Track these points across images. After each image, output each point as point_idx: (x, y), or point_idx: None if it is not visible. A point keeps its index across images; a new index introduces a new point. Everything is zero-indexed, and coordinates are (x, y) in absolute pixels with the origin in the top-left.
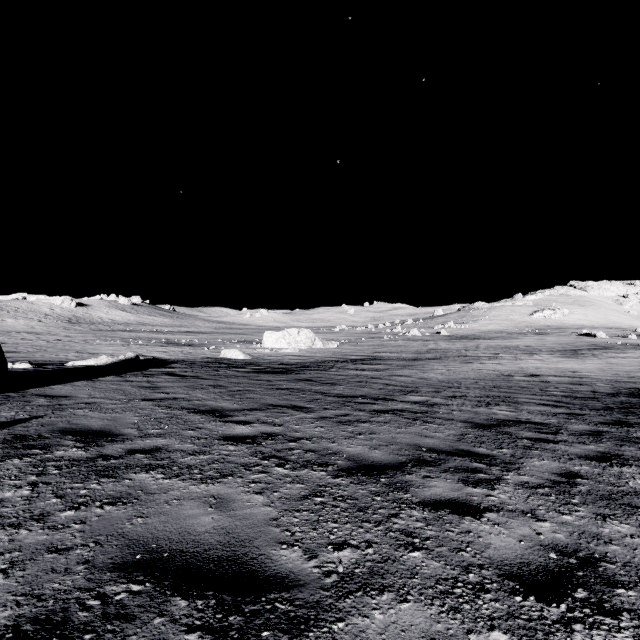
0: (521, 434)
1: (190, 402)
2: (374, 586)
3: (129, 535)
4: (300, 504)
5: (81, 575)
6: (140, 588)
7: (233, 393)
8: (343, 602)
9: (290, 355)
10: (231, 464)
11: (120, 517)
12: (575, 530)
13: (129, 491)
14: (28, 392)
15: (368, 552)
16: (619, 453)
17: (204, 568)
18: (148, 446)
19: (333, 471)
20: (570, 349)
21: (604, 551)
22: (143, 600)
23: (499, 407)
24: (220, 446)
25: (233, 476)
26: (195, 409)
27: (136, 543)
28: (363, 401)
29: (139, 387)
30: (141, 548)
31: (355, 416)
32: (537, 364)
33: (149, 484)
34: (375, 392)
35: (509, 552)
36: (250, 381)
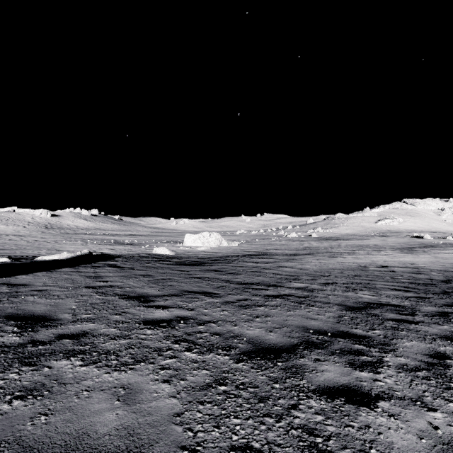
0: (386, 315)
1: (123, 289)
2: None
3: (25, 440)
4: (204, 394)
5: None
6: None
7: (158, 281)
8: None
9: (204, 251)
10: (146, 349)
11: (24, 415)
12: None
13: (44, 381)
14: None
15: None
16: None
17: None
18: (77, 331)
19: (235, 355)
20: (406, 247)
21: None
22: None
23: (363, 292)
24: (139, 330)
25: (145, 362)
26: (125, 295)
27: (28, 452)
28: (258, 287)
29: (85, 276)
30: None
31: (252, 300)
32: (384, 258)
33: (66, 372)
34: (267, 280)
35: None
36: (172, 271)
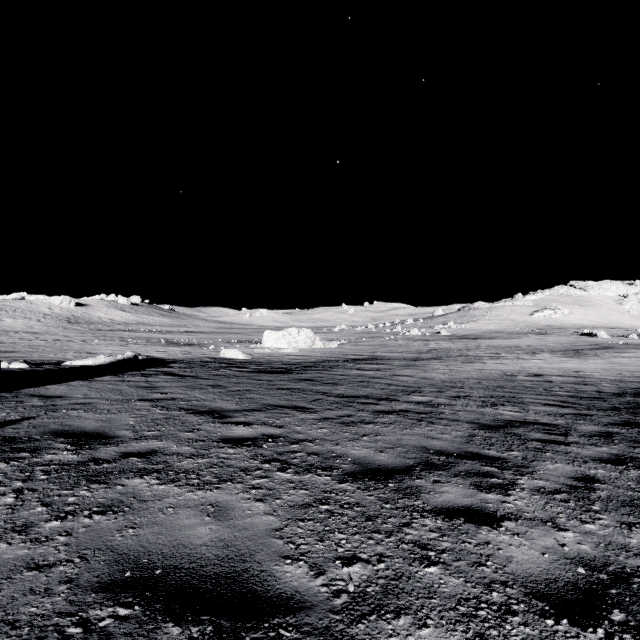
0: (530, 435)
1: (188, 402)
2: (389, 608)
3: (118, 549)
4: (304, 512)
5: (62, 597)
6: (128, 612)
7: (233, 393)
8: (355, 628)
9: (290, 355)
10: (230, 468)
11: (110, 528)
12: (601, 541)
13: (121, 498)
14: (22, 392)
15: (380, 567)
16: (634, 455)
17: (200, 587)
18: (143, 449)
19: (338, 476)
20: (572, 349)
21: (635, 565)
22: (131, 627)
23: (505, 407)
24: (219, 449)
25: (232, 481)
26: (193, 410)
27: (126, 558)
28: (366, 401)
29: (136, 387)
30: (131, 564)
31: (358, 417)
32: (539, 364)
33: (143, 490)
34: (377, 392)
35: (533, 567)
36: (250, 381)
